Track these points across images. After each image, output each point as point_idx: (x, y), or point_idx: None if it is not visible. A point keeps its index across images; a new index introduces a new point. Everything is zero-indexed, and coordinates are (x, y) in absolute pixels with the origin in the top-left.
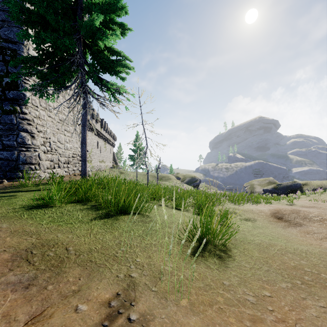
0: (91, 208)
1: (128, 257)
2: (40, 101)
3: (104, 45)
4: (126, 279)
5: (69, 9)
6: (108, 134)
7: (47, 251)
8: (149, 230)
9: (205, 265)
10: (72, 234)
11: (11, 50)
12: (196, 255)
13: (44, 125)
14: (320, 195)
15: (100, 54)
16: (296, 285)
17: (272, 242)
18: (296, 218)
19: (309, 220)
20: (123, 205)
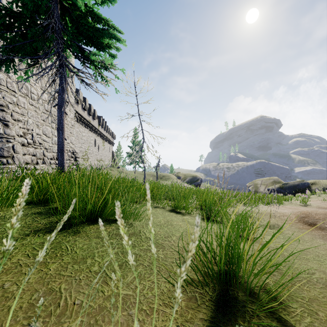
0: (45, 213)
1: None
2: (18, 86)
3: (87, 10)
4: None
5: None
6: (106, 132)
7: None
8: (125, 256)
9: None
10: None
11: None
12: None
13: (24, 114)
14: None
15: (82, 20)
16: None
17: None
18: None
19: None
20: (94, 208)
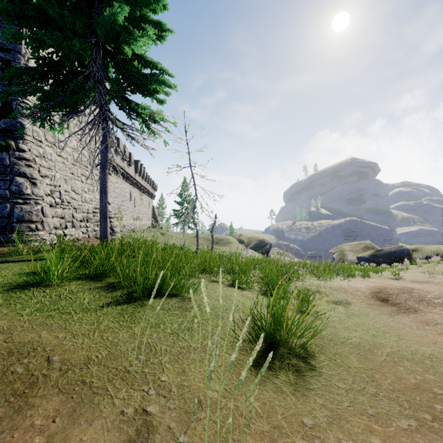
0: (106, 288)
1: (148, 374)
2: (45, 134)
3: (133, 52)
4: (136, 419)
5: (82, 1)
6: (145, 181)
7: (15, 363)
8: (190, 323)
9: (273, 386)
10: (65, 332)
11: (3, 61)
12: (256, 381)
13: (51, 167)
14: (437, 266)
15: (127, 65)
16: (425, 424)
17: (377, 341)
18: (408, 301)
19: (427, 304)
20: (154, 282)
